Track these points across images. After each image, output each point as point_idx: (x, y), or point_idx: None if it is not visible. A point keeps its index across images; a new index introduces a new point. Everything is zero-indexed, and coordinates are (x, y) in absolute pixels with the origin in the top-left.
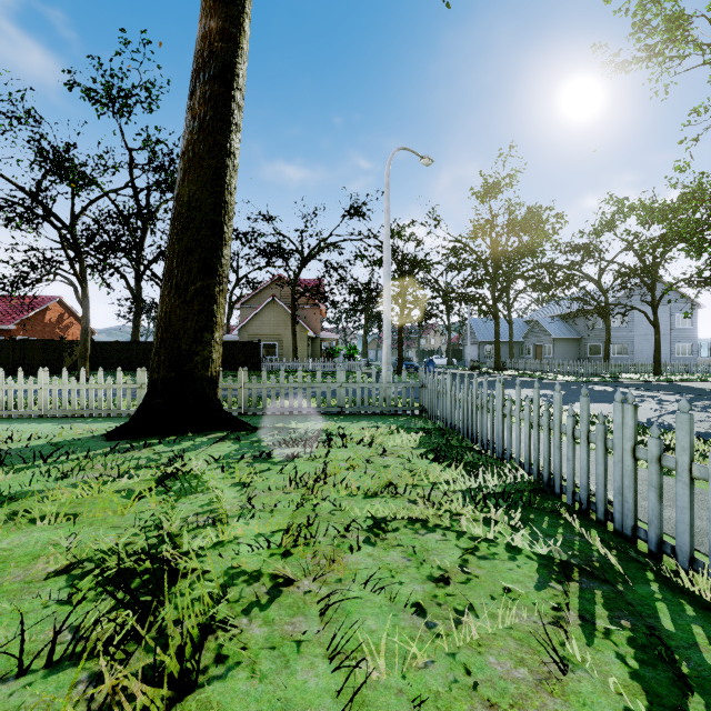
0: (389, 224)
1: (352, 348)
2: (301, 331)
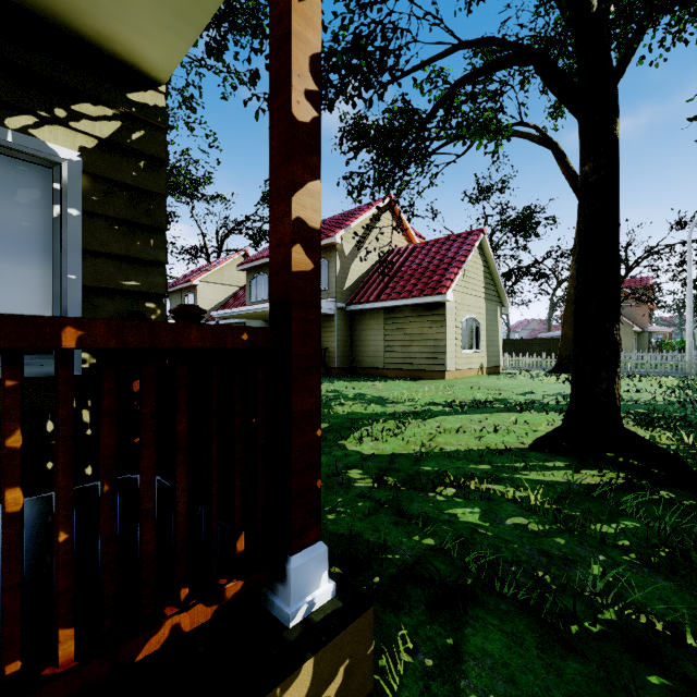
0: (690, 268)
1: (684, 341)
2: (625, 327)
